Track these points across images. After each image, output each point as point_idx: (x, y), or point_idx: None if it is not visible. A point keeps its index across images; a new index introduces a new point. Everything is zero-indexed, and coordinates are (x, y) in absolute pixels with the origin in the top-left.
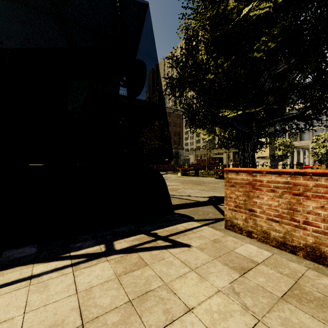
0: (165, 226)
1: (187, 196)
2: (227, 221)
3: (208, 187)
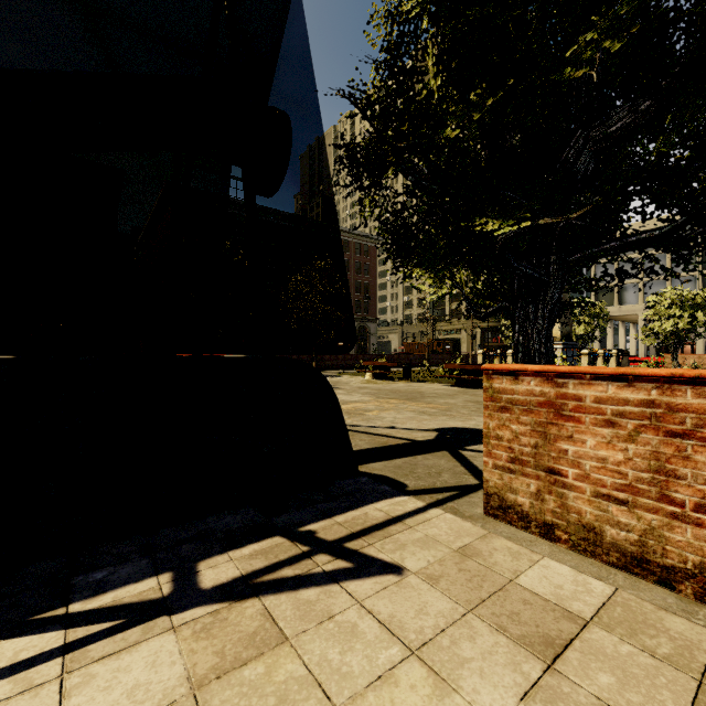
0: (337, 511)
1: (387, 427)
2: (491, 495)
3: (433, 405)
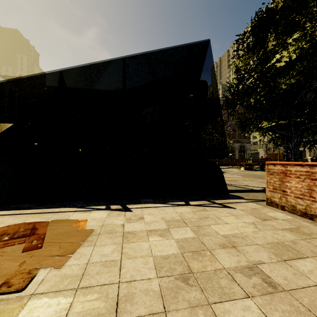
0: (221, 199)
1: (244, 185)
2: (268, 199)
3: None
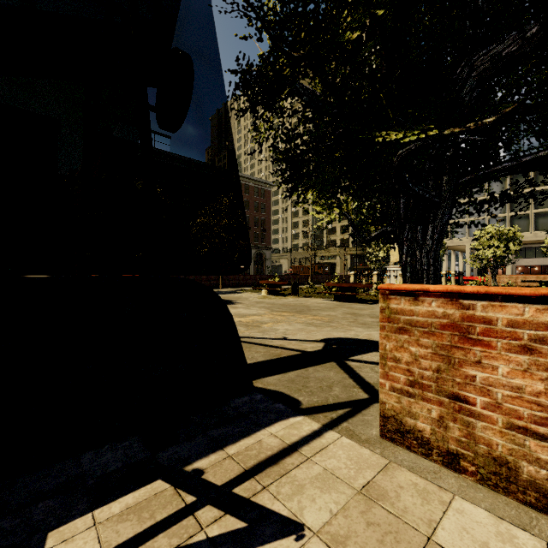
0: (230, 440)
1: (280, 338)
2: (388, 418)
3: (318, 317)
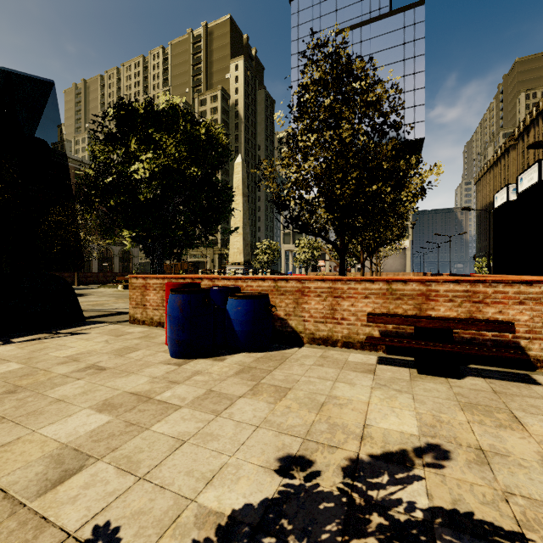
0: (71, 328)
1: (113, 309)
2: (131, 317)
3: None
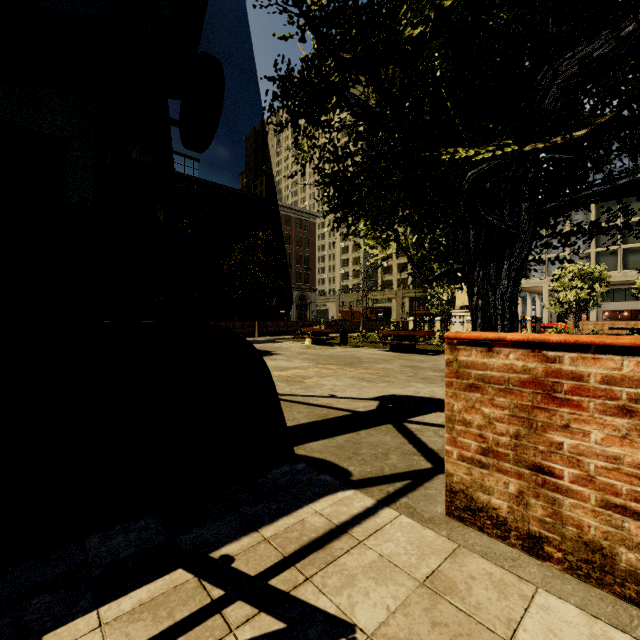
0: (266, 519)
1: (327, 396)
2: (455, 493)
3: (371, 371)
